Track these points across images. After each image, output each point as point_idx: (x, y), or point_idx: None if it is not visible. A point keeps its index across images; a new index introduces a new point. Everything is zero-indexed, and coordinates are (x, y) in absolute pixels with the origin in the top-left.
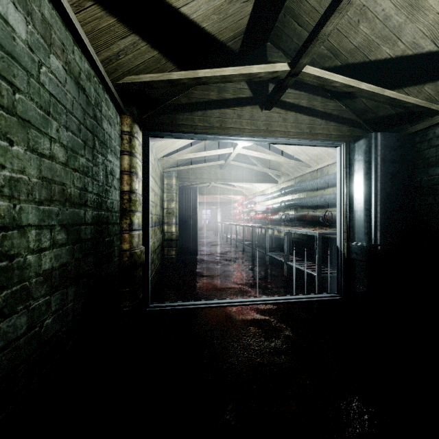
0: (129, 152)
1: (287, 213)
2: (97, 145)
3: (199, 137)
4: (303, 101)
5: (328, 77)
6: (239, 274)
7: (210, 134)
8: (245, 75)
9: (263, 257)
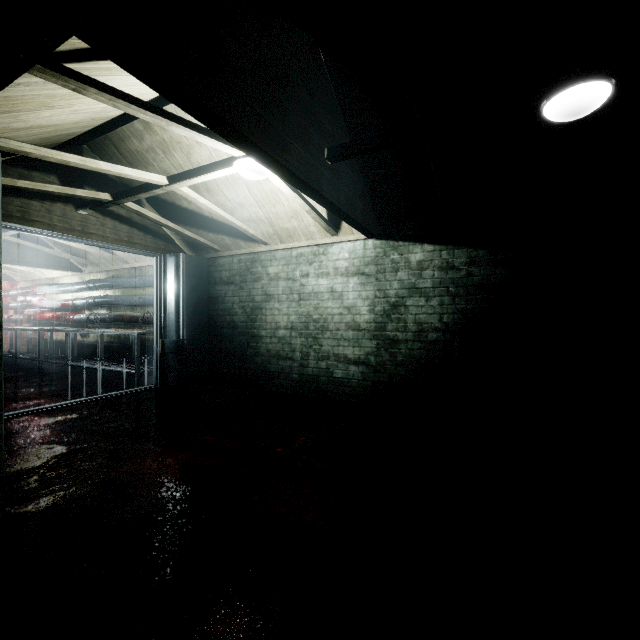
0: None
1: (97, 312)
2: None
3: None
4: (122, 211)
5: (145, 213)
6: (29, 391)
7: (8, 224)
8: (69, 194)
9: (58, 371)
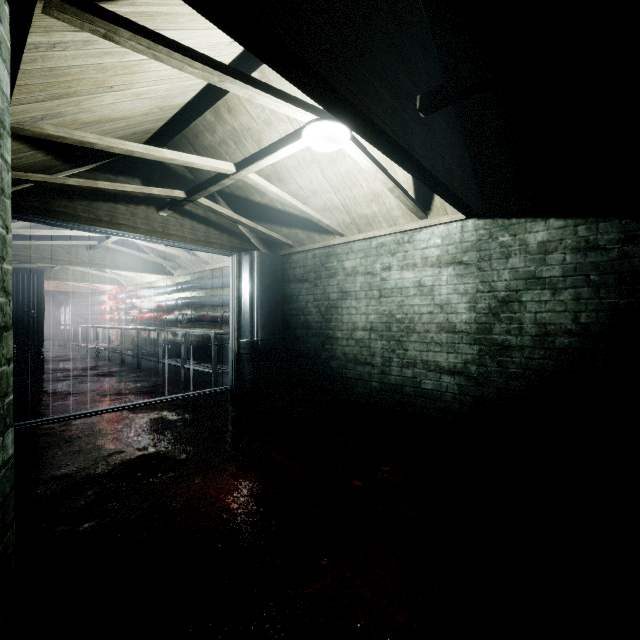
0: None
1: (184, 313)
2: None
3: (83, 229)
4: (200, 210)
5: (218, 209)
6: (124, 386)
7: (98, 228)
8: (145, 193)
9: (153, 368)
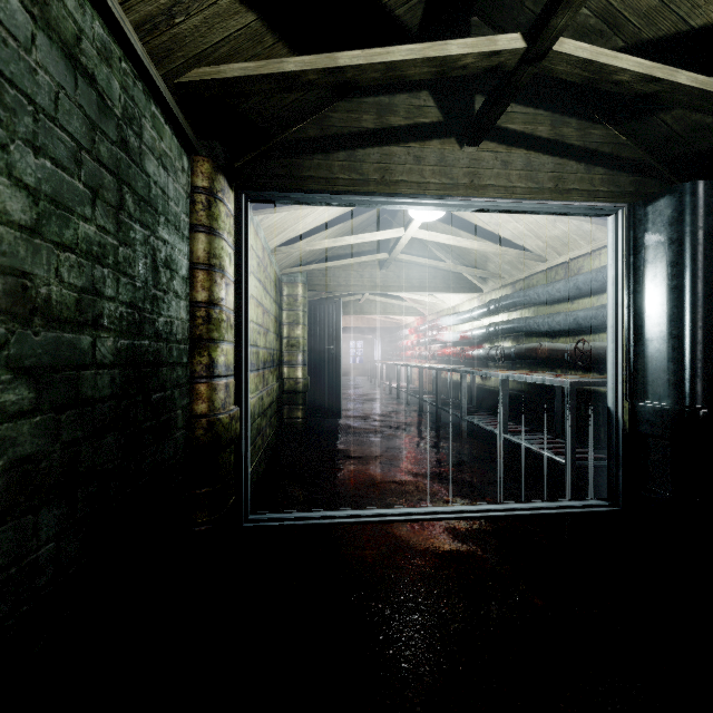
0: (206, 227)
1: (499, 345)
2: (129, 202)
3: (341, 200)
4: (542, 127)
5: (608, 61)
6: (415, 454)
7: (362, 195)
8: (433, 63)
9: (455, 423)
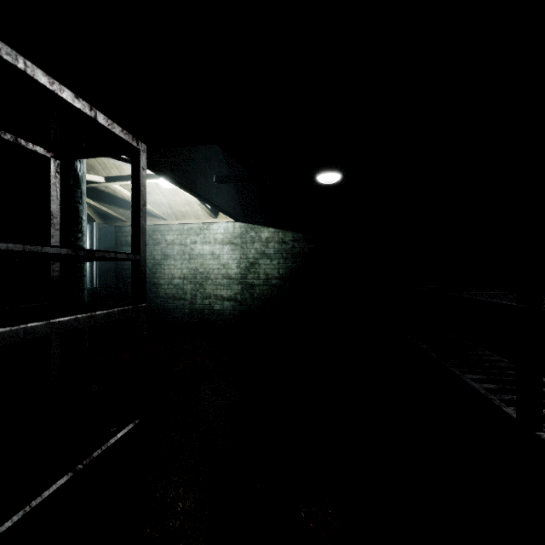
0: None
1: None
2: None
3: None
4: None
5: None
6: None
7: None
8: None
9: None
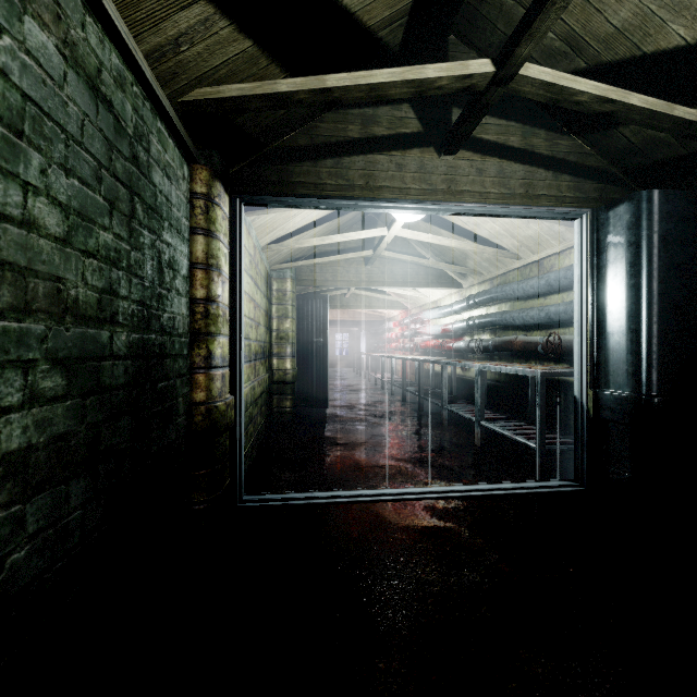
0: (205, 230)
1: (478, 338)
2: (139, 211)
3: (328, 204)
4: (513, 138)
5: (568, 84)
6: (398, 441)
7: (348, 199)
8: (411, 84)
9: (436, 412)
